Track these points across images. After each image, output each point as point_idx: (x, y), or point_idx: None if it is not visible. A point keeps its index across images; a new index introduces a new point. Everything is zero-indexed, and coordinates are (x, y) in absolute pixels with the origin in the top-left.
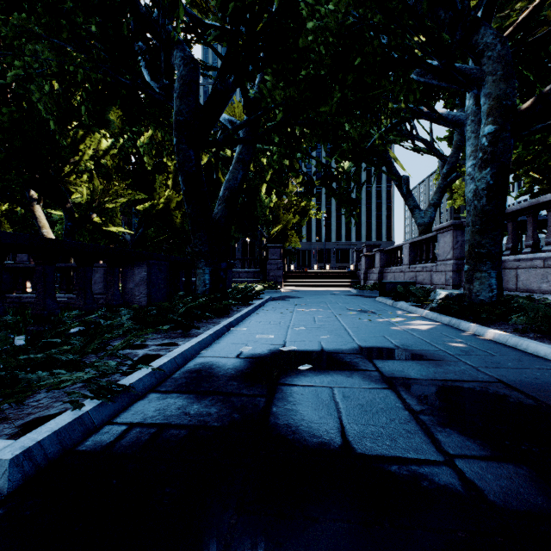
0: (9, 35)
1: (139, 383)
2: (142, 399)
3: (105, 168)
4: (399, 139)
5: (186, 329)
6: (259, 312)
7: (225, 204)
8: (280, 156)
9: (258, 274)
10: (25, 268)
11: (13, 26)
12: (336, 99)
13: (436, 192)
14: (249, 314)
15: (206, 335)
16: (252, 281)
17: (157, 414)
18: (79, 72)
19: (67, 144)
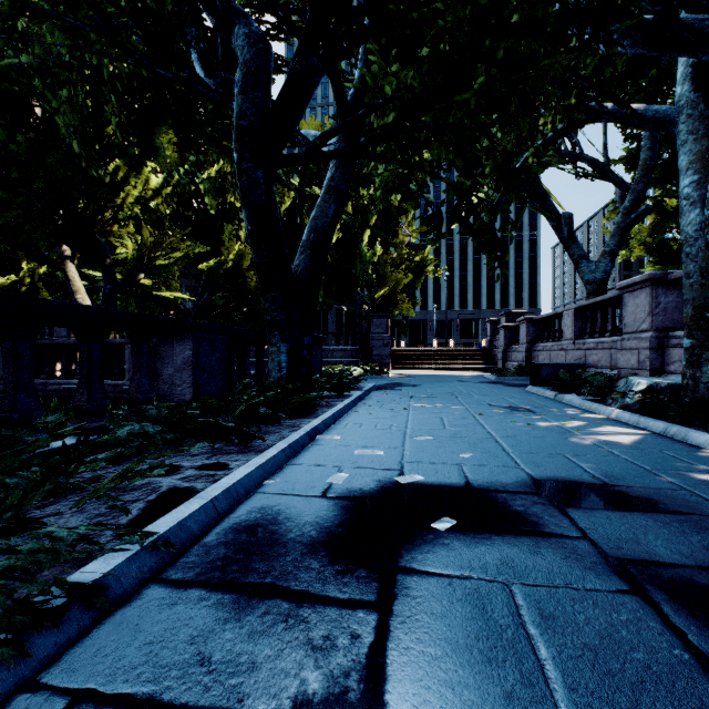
0: (4, 13)
1: (131, 565)
2: (129, 602)
3: (155, 213)
4: (558, 161)
5: (245, 439)
6: (359, 408)
7: (311, 252)
8: (387, 189)
9: (357, 352)
10: (51, 345)
11: (10, 0)
12: (476, 86)
13: (614, 235)
14: (344, 412)
15: (275, 451)
16: (349, 363)
17: (143, 658)
18: (105, 68)
19: (106, 181)
